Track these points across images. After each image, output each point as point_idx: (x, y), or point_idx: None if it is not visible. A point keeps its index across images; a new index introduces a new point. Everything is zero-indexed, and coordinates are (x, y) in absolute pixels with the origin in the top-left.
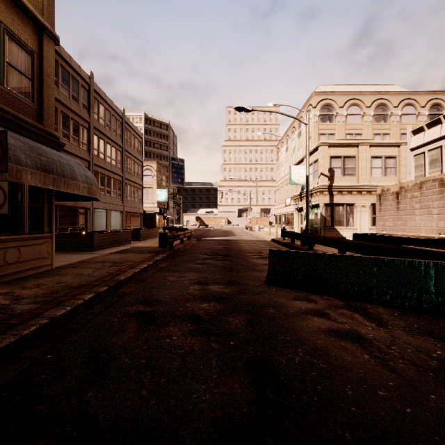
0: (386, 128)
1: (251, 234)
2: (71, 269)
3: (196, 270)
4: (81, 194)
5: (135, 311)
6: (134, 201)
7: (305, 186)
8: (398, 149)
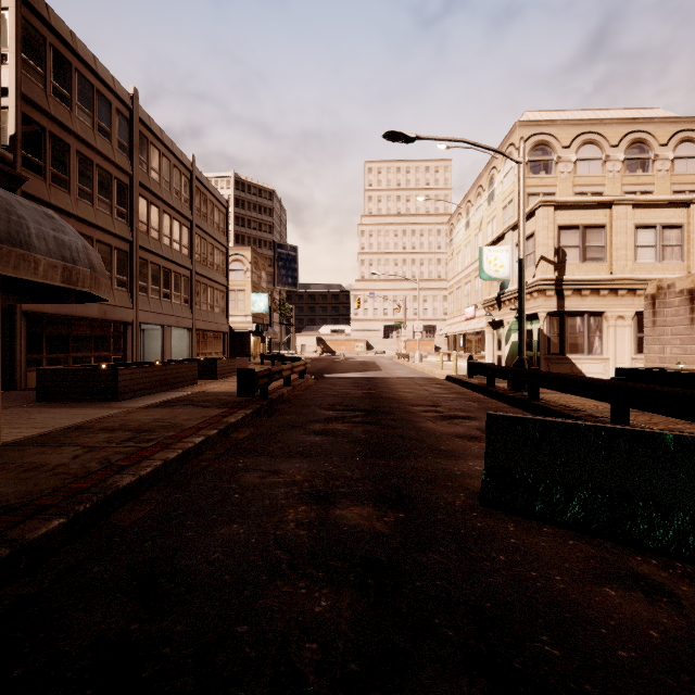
0: (646, 182)
1: (408, 367)
2: (33, 449)
3: (308, 452)
4: (40, 280)
5: (88, 644)
6: (213, 313)
7: (508, 283)
8: (687, 212)
